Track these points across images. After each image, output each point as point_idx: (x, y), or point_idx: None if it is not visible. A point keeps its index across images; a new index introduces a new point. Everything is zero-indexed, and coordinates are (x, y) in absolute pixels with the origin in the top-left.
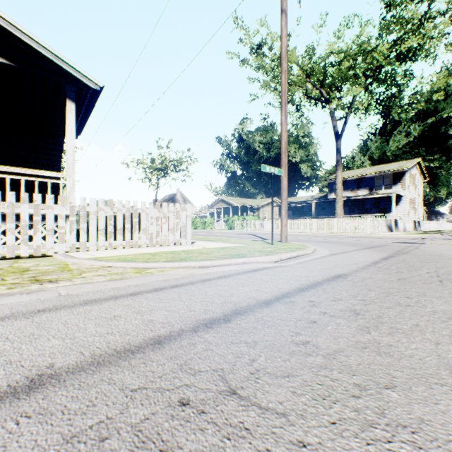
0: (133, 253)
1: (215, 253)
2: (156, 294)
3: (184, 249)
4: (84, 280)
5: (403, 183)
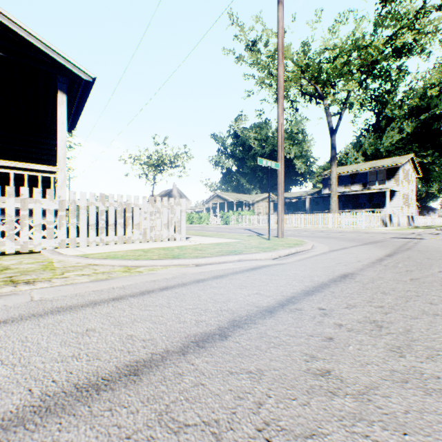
0: (124, 249)
1: (210, 249)
2: (142, 298)
3: (178, 245)
4: (65, 280)
5: (397, 178)
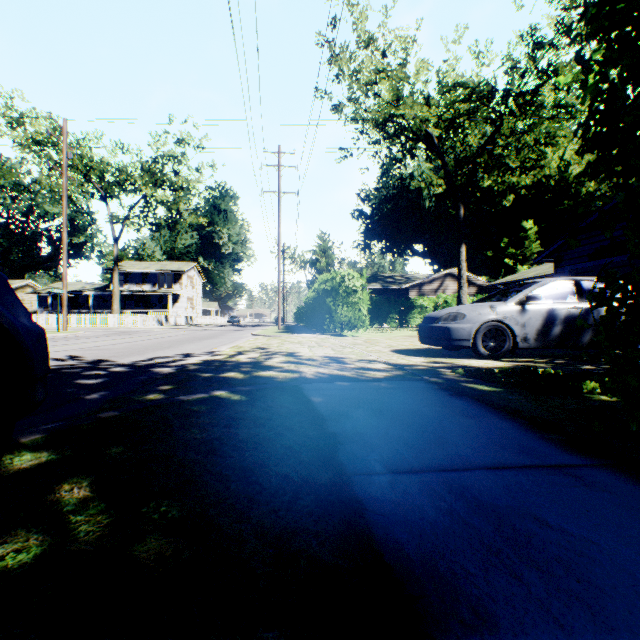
0: None
1: None
2: None
3: None
4: None
5: (182, 283)
